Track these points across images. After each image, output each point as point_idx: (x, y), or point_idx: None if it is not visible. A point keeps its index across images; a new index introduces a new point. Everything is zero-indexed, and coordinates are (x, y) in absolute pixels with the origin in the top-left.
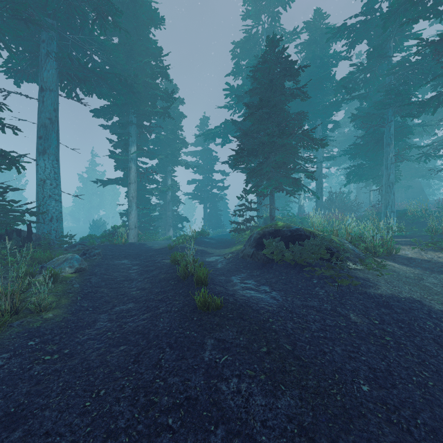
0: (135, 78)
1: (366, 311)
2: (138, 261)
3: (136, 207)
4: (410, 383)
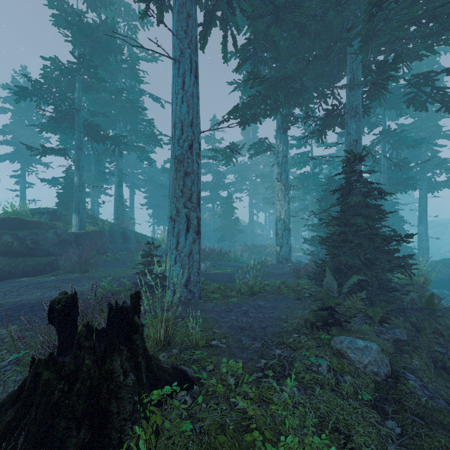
0: None
1: None
2: None
3: None
4: None
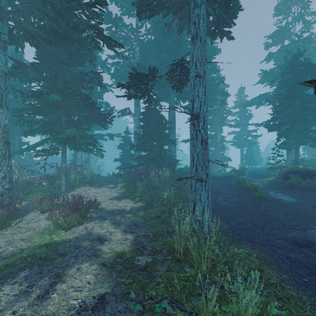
0: (208, 91)
1: None
2: (217, 182)
3: None
4: None
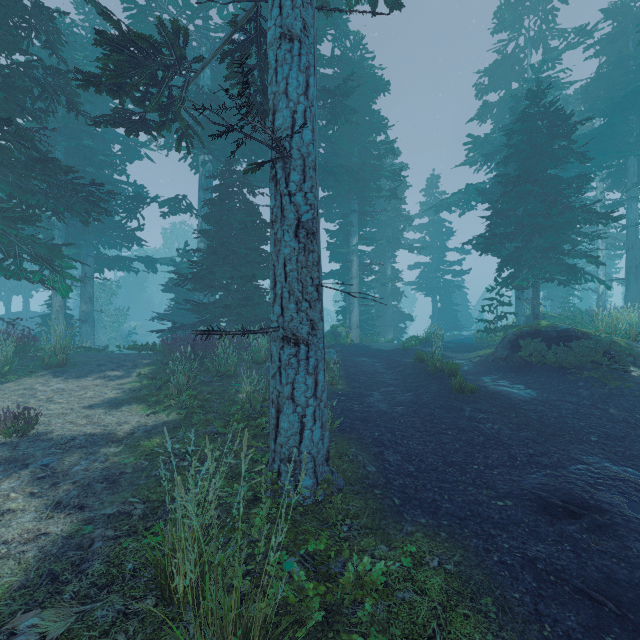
0: (362, 166)
1: (632, 409)
2: (378, 360)
3: (358, 304)
4: (638, 443)
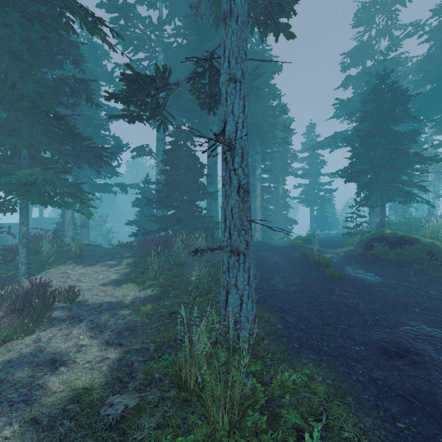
0: (264, 123)
1: None
2: (275, 254)
3: (261, 214)
4: None
